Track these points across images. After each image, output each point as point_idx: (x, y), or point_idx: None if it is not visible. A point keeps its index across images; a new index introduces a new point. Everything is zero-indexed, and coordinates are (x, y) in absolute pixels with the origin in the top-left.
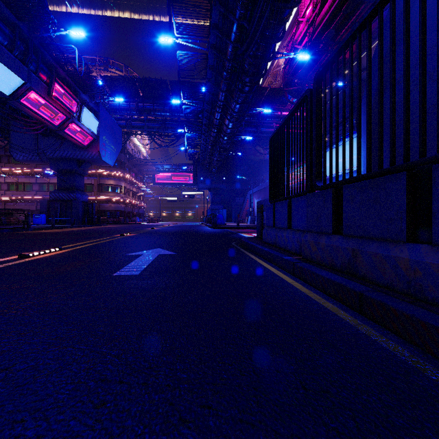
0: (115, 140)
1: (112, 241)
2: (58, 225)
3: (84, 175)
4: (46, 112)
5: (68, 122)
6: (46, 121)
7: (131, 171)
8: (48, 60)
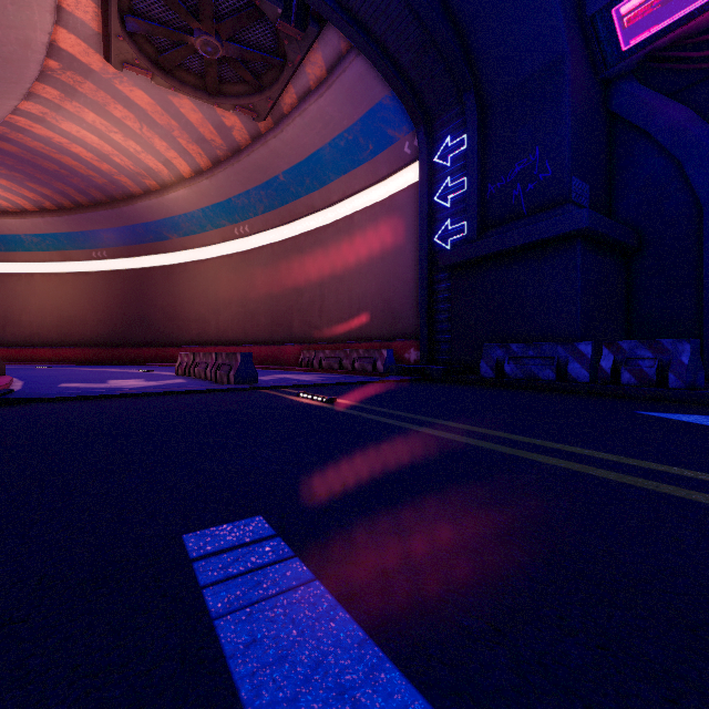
0: None
1: None
2: None
3: None
4: None
5: None
6: None
7: None
8: None
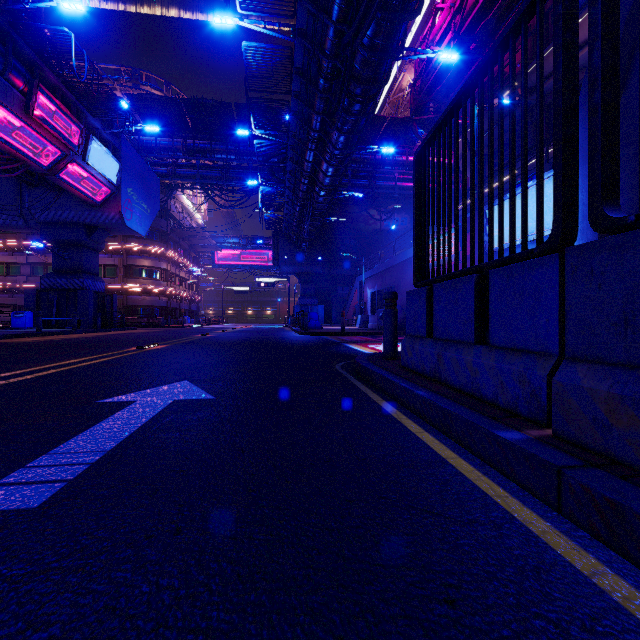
0: (149, 195)
1: (109, 361)
2: (53, 329)
3: (99, 250)
4: (24, 141)
5: (65, 161)
6: (26, 158)
7: (177, 246)
8: (26, 55)
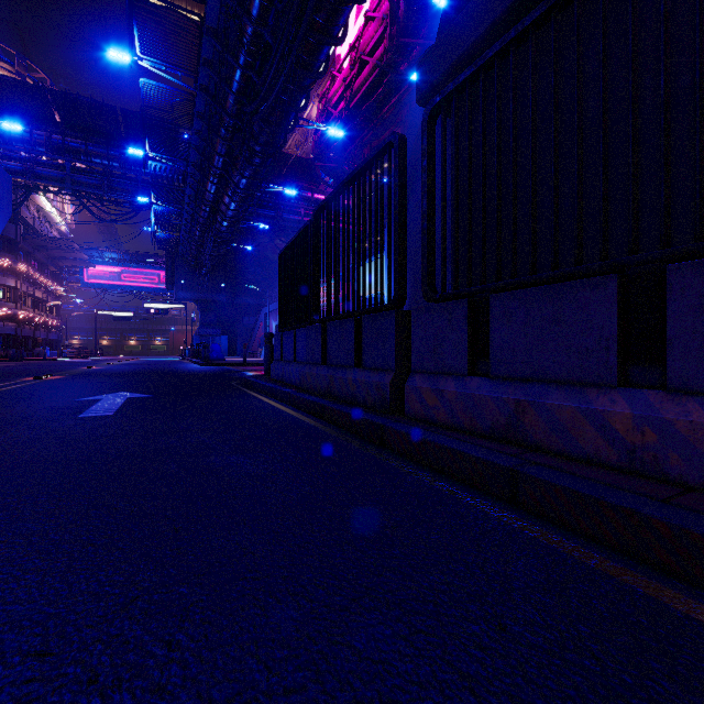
0: None
1: (28, 386)
2: None
3: None
4: None
5: None
6: None
7: (30, 257)
8: None
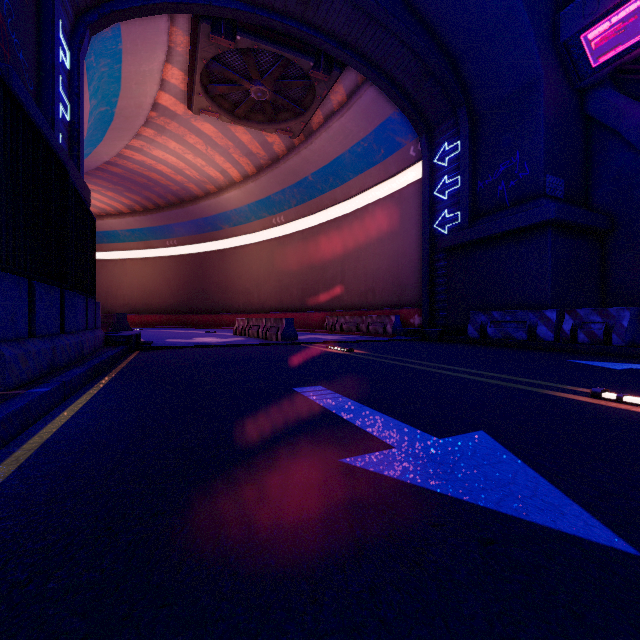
0: None
1: None
2: None
3: None
4: None
5: None
6: None
7: None
8: None
